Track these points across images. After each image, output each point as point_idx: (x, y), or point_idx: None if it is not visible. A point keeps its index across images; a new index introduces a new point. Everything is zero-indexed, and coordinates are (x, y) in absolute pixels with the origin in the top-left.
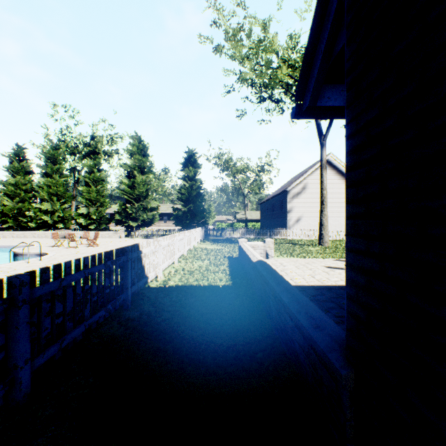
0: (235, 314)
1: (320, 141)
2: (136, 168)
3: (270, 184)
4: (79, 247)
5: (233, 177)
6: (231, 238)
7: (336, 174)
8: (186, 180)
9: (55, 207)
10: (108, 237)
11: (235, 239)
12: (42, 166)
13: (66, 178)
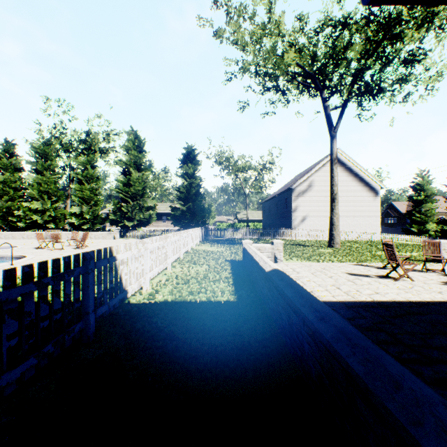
0: (246, 356)
1: (331, 133)
2: (132, 164)
3: (272, 183)
4: (66, 249)
5: (234, 175)
6: (233, 239)
7: (344, 171)
8: (185, 177)
9: (46, 206)
10: (101, 237)
11: (236, 240)
12: (32, 163)
13: (58, 175)
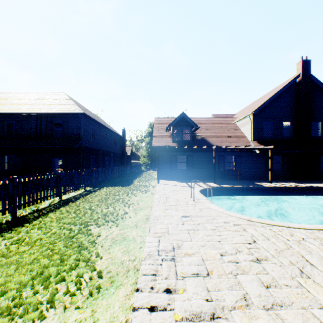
0: None
1: None
2: None
3: None
4: None
5: None
6: None
7: None
8: None
9: None
10: None
11: None
12: None
13: None
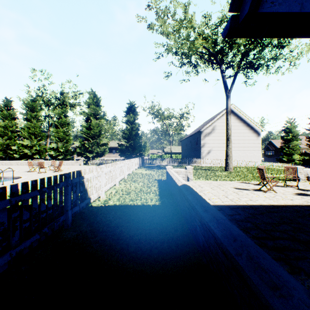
0: (163, 235)
1: (226, 94)
2: (91, 115)
3: (188, 127)
4: (47, 172)
5: (161, 122)
6: (160, 165)
7: (237, 119)
8: (128, 123)
9: (33, 143)
10: (71, 164)
11: (163, 166)
12: (24, 114)
13: (41, 122)
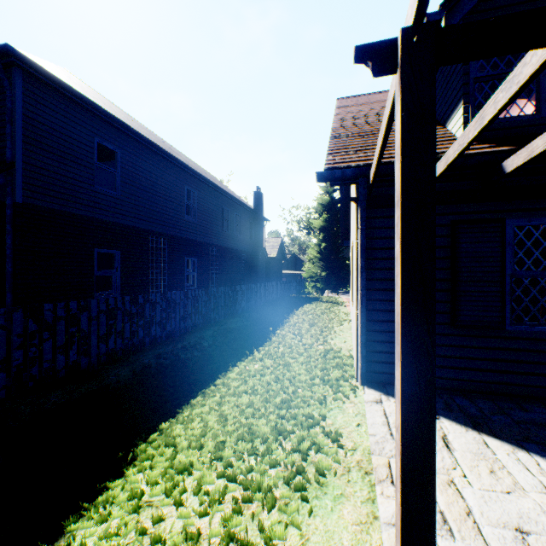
0: None
1: None
2: None
3: None
4: None
5: None
6: None
7: None
8: None
9: None
10: None
11: None
12: None
13: None
